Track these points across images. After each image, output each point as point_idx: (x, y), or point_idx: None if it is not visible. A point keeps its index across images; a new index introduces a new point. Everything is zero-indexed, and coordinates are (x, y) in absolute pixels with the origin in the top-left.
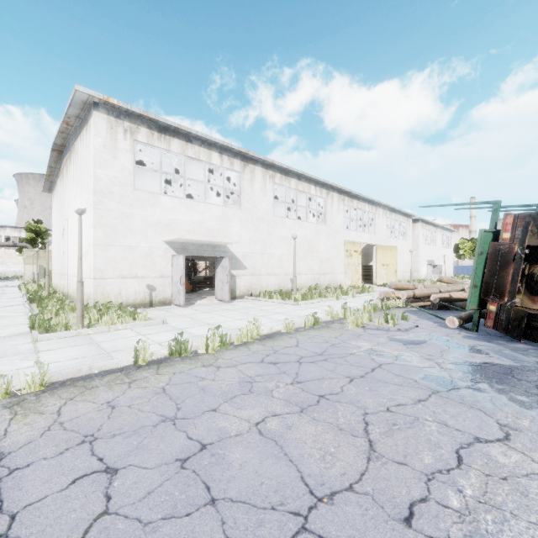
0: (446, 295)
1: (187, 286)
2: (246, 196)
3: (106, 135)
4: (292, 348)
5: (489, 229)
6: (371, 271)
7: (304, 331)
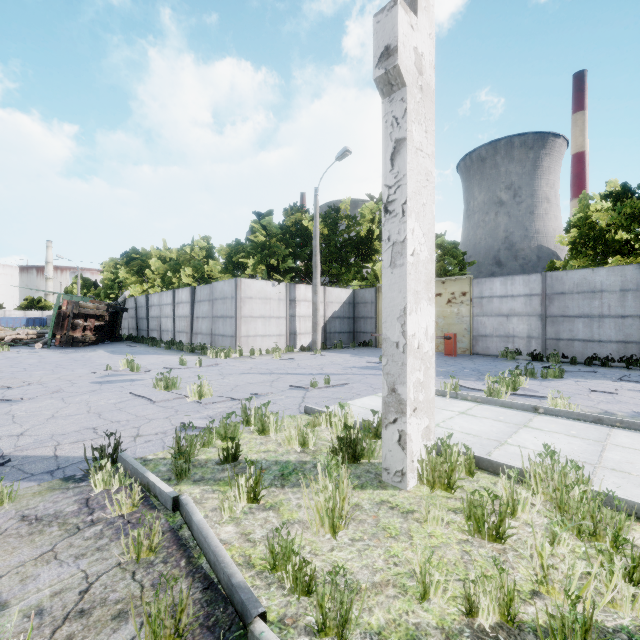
0: (15, 337)
1: None
2: None
3: None
4: None
5: (58, 305)
6: None
7: None
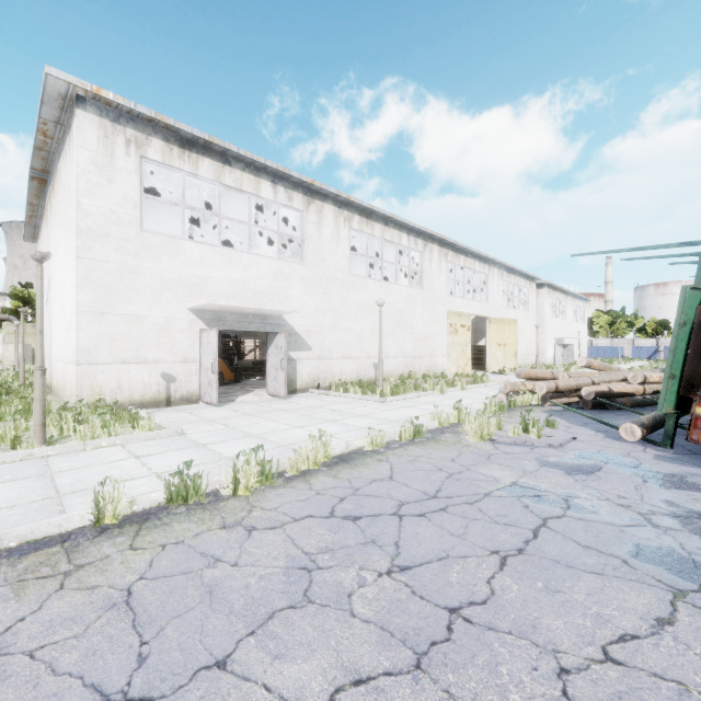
0: (604, 388)
1: (226, 374)
2: (311, 245)
3: (97, 147)
4: (383, 483)
5: (698, 285)
6: (481, 354)
7: (400, 448)
